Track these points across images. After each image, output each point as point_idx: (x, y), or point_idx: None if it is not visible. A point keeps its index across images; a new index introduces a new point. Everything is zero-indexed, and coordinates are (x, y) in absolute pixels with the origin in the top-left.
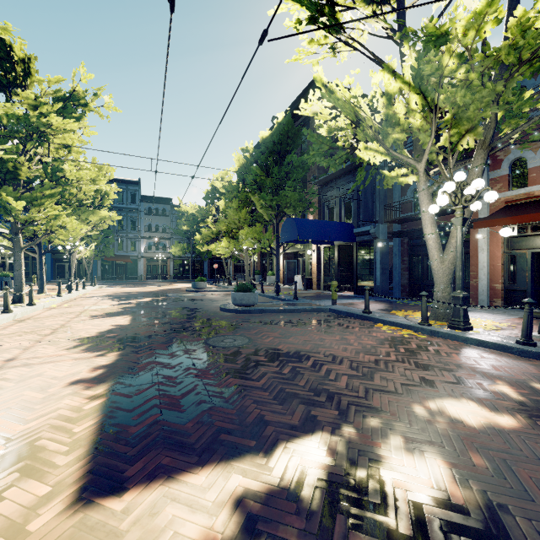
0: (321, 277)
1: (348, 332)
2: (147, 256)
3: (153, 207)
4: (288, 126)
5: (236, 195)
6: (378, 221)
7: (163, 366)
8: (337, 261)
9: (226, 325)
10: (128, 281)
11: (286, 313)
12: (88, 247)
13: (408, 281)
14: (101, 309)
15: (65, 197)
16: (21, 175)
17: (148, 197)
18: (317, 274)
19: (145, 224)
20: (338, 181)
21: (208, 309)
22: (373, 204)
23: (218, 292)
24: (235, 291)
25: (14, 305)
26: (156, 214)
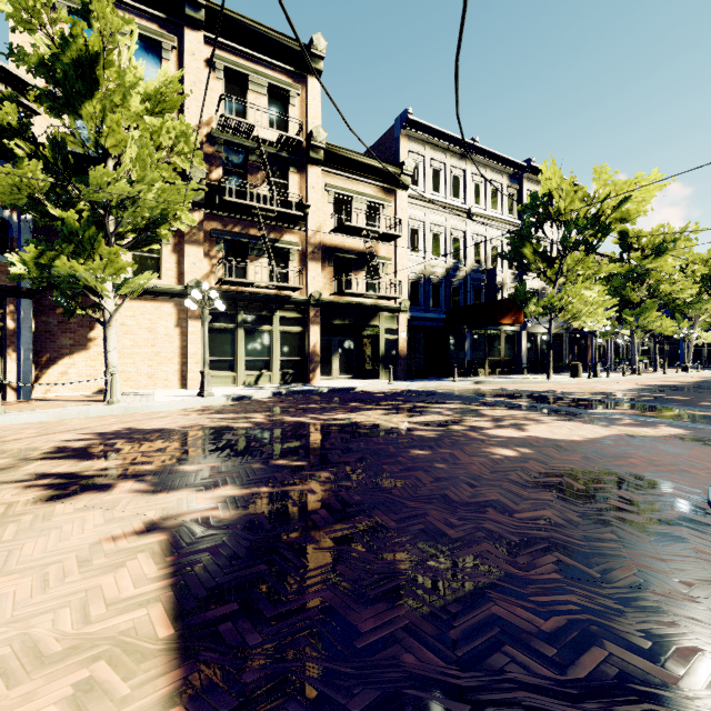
0: None
1: None
2: None
3: None
4: None
5: None
6: None
7: (660, 389)
8: None
9: None
10: None
11: None
12: None
13: None
14: (680, 380)
15: (671, 299)
16: (633, 301)
17: None
18: None
19: None
20: None
21: None
22: None
23: None
24: None
25: (630, 374)
26: None
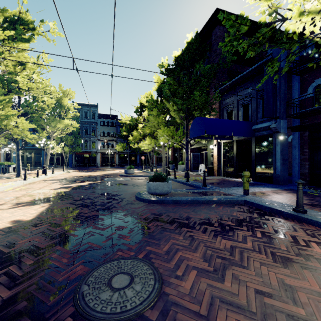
0: (221, 166)
1: (314, 260)
2: (102, 151)
3: (105, 121)
4: (195, 45)
5: (155, 105)
6: (278, 117)
7: None
8: (235, 153)
9: (133, 226)
10: (89, 167)
11: (200, 204)
12: (65, 146)
13: (309, 170)
14: (38, 193)
15: (32, 108)
16: None
17: (103, 114)
18: (218, 164)
19: (101, 132)
20: (237, 88)
21: (126, 196)
22: (273, 102)
23: (142, 176)
24: (150, 180)
25: None
26: (107, 125)
